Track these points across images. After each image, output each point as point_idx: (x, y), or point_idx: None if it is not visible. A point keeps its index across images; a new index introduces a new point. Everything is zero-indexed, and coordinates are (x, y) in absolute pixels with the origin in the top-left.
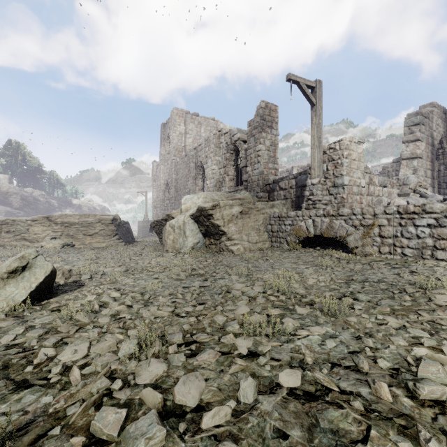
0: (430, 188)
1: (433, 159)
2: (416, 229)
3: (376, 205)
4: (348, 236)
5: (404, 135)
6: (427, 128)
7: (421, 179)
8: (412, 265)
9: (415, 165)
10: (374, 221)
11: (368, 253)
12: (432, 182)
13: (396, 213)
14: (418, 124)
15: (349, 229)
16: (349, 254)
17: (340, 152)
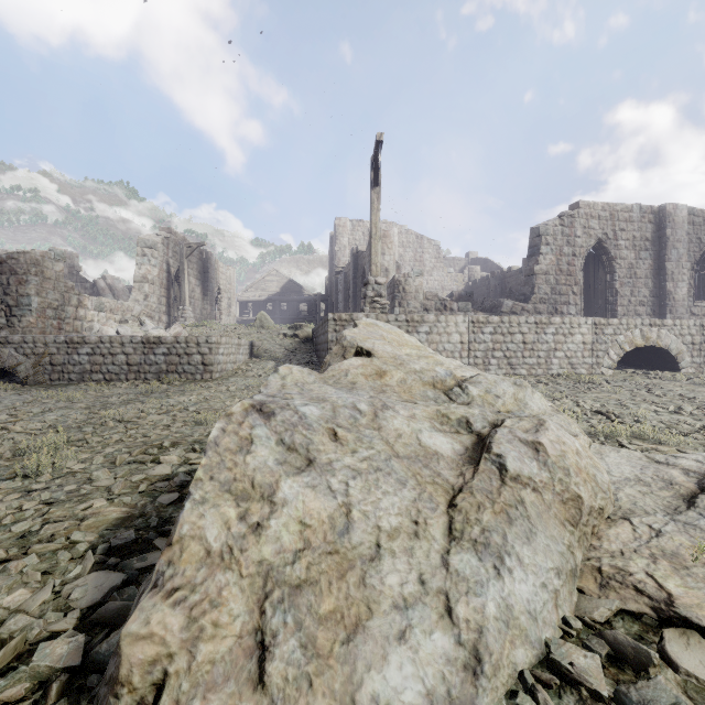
0: (166, 316)
1: (169, 287)
2: (80, 357)
3: (88, 332)
4: (19, 366)
5: (138, 256)
6: (161, 254)
7: (154, 306)
8: (68, 387)
9: (147, 291)
10: (45, 349)
11: (40, 382)
12: (168, 310)
13: (65, 343)
14: (150, 248)
15: (21, 358)
16: (18, 385)
17: (27, 267)
